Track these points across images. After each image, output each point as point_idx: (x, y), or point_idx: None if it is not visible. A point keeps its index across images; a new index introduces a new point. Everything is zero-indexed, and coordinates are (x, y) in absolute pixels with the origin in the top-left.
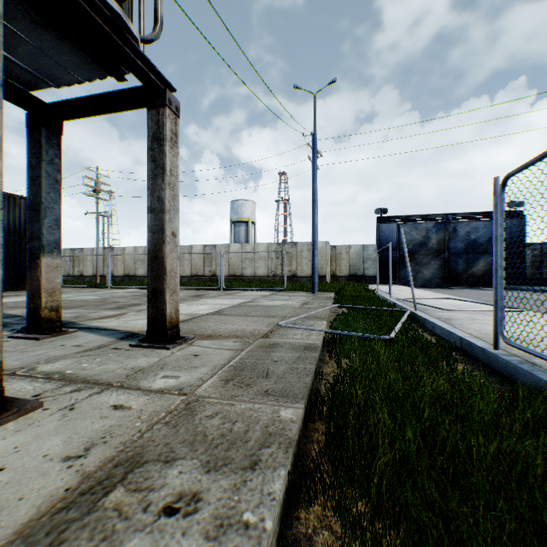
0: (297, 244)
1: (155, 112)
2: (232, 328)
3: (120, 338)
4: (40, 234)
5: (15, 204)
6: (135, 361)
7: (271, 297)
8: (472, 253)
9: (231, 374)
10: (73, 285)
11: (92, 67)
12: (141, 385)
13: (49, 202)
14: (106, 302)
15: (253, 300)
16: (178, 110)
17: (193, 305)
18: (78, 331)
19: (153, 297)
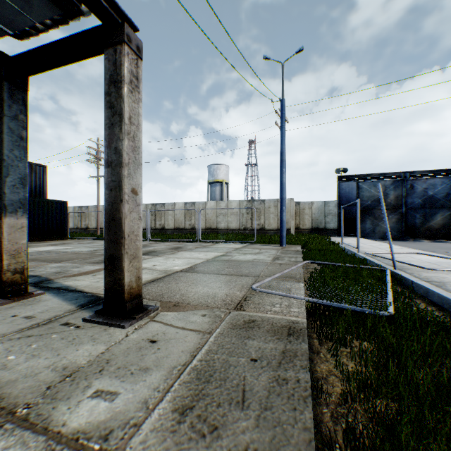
0: (264, 200)
1: (113, 51)
2: (202, 292)
3: (81, 306)
4: (2, 193)
5: (32, 170)
6: (75, 352)
7: (242, 251)
8: (429, 208)
9: (190, 392)
10: (78, 236)
11: (41, 0)
12: (53, 418)
13: (13, 159)
14: (95, 254)
15: (226, 253)
16: (139, 51)
17: (170, 259)
18: (44, 293)
19: (110, 264)
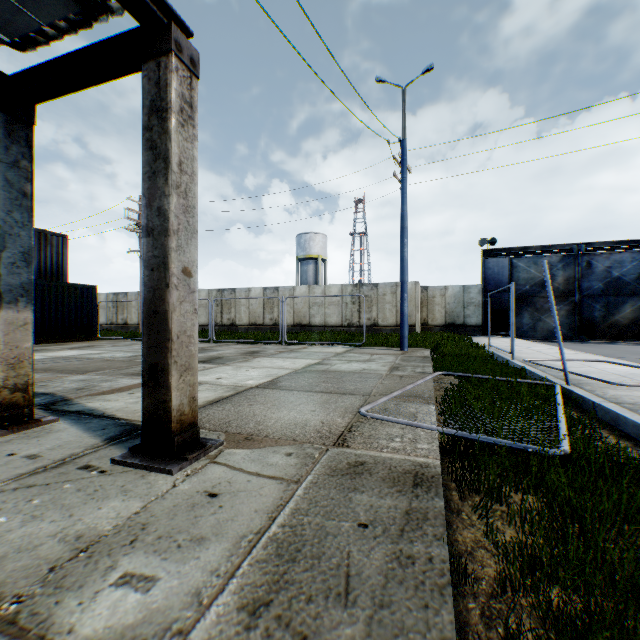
0: (378, 285)
1: (155, 65)
2: (287, 419)
3: (109, 439)
4: None
5: (47, 242)
6: (96, 512)
7: (346, 357)
8: (614, 295)
9: (267, 577)
10: (112, 335)
11: None
12: (55, 619)
13: (11, 225)
14: (134, 362)
15: (322, 361)
16: (194, 65)
17: (242, 369)
18: (58, 419)
19: (151, 379)
